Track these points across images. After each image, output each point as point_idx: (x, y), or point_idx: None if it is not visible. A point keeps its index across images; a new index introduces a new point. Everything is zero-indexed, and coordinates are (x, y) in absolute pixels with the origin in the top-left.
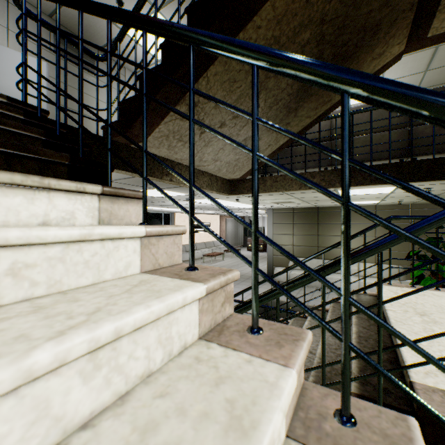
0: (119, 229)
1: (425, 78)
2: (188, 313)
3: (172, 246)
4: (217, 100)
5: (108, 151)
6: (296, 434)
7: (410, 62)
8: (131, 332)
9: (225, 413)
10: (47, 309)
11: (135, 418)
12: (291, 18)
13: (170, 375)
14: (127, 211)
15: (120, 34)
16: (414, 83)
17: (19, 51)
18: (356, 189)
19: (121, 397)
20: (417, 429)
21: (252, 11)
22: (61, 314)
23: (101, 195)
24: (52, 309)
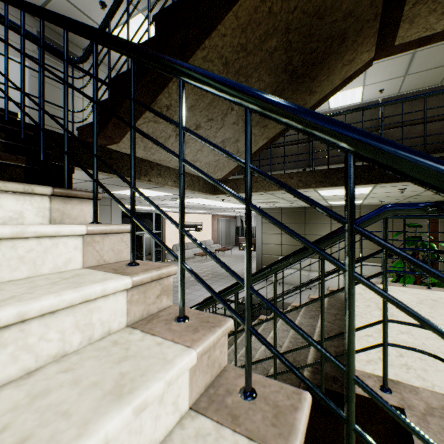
0: (57, 228)
1: (405, 83)
2: (113, 303)
3: (120, 244)
4: (152, 110)
5: (64, 154)
6: (199, 406)
7: (389, 67)
8: (42, 317)
9: (113, 382)
10: None
11: (33, 388)
12: (256, 27)
13: (82, 355)
14: (81, 211)
15: None
16: (394, 87)
17: (1, 50)
18: (334, 189)
19: (30, 372)
20: (306, 401)
21: (216, 20)
22: None
23: (52, 196)
24: None
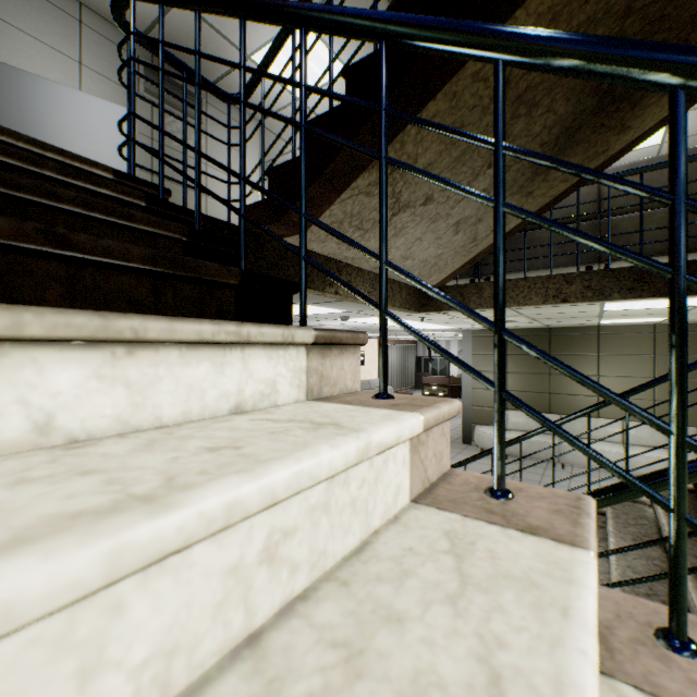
0: (397, 429)
1: None
2: None
3: (440, 440)
4: (572, 165)
5: (301, 261)
6: None
7: None
8: None
9: None
10: (369, 656)
11: None
12: (577, 8)
13: None
14: (341, 369)
15: (267, 58)
16: None
17: (96, 96)
18: (639, 301)
19: None
20: None
21: None
22: (427, 690)
23: (308, 345)
24: (383, 661)
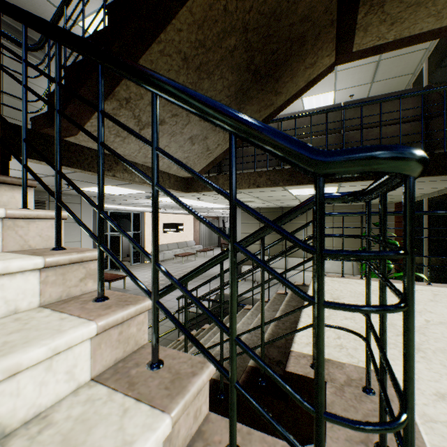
0: None
1: (372, 89)
2: (21, 282)
3: (50, 230)
4: (75, 94)
5: None
6: (102, 377)
7: (357, 73)
8: None
9: None
10: None
11: None
12: (212, 24)
13: None
14: (13, 198)
15: None
16: (363, 93)
17: None
18: (304, 189)
19: None
20: (208, 368)
21: (169, 14)
22: None
23: None
24: None
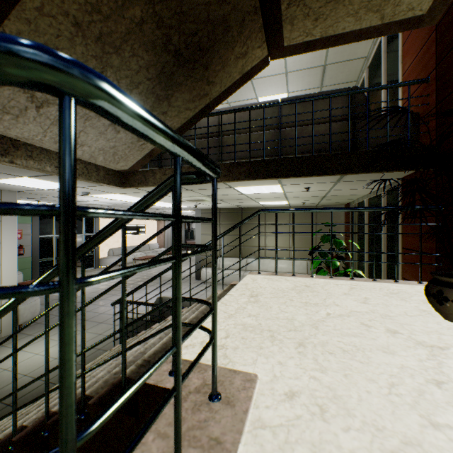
0: None
1: None
2: None
3: None
4: None
5: None
6: None
7: (307, 76)
8: None
9: None
10: None
11: None
12: None
13: None
14: None
15: None
16: None
17: None
18: (249, 186)
19: None
20: None
21: None
22: None
23: None
24: None
